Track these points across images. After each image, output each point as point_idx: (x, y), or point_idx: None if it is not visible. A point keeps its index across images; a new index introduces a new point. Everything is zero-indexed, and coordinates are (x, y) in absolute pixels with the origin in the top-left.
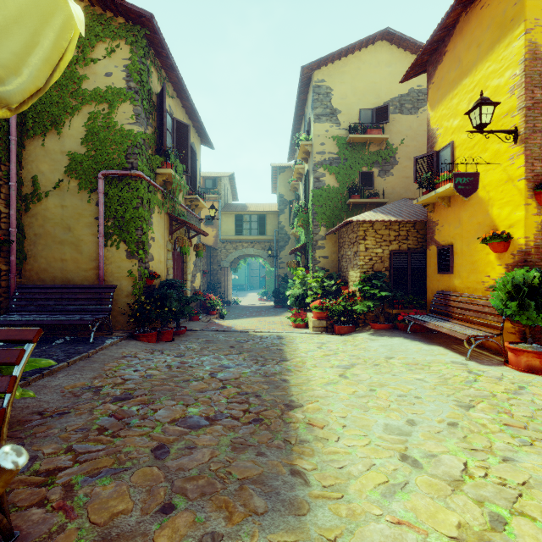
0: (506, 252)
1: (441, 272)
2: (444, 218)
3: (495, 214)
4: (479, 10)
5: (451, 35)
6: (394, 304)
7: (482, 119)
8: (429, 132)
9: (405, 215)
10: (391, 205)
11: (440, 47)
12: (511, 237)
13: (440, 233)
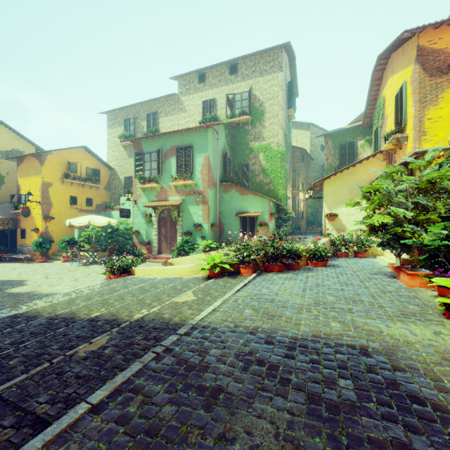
0: (39, 233)
1: (22, 238)
2: (23, 219)
3: (36, 222)
4: (33, 160)
5: (26, 158)
6: (1, 252)
7: (29, 198)
8: (18, 185)
9: (7, 215)
10: (0, 207)
11: (22, 157)
12: (39, 229)
13: (22, 224)
